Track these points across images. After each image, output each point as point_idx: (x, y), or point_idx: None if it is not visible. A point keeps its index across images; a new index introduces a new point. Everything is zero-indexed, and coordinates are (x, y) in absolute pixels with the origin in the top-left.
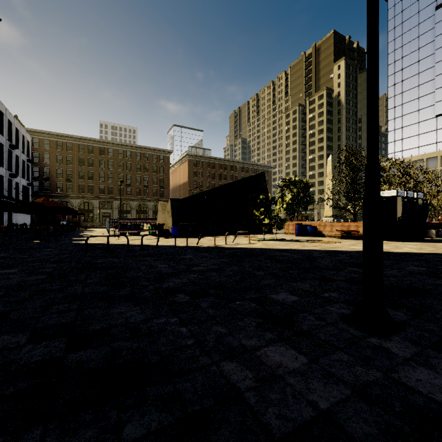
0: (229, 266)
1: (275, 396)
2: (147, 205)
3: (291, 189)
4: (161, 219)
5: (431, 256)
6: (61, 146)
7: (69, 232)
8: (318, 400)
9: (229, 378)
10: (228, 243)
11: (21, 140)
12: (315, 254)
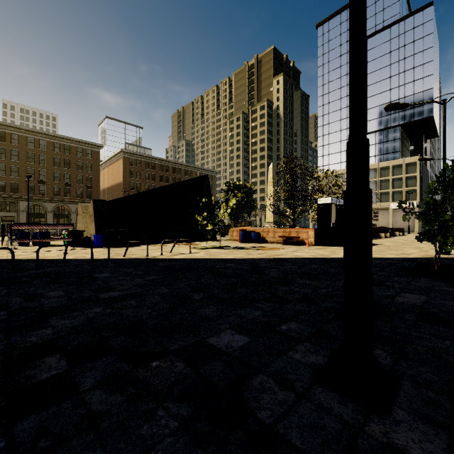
0: (158, 287)
1: None
2: (69, 208)
3: (235, 194)
4: (81, 225)
5: None
6: None
7: None
8: None
9: None
10: (165, 253)
11: None
12: (262, 264)
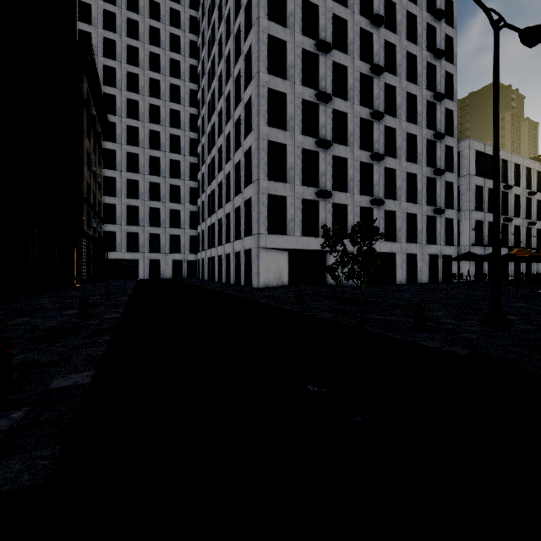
0: None
1: None
2: None
3: None
4: None
5: None
6: None
7: None
8: None
9: None
10: None
11: None
12: None
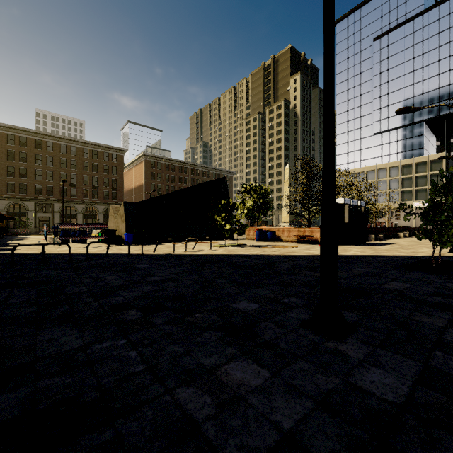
0: (189, 274)
1: (236, 423)
2: (96, 209)
3: (251, 195)
4: (112, 225)
5: (372, 258)
6: None
7: None
8: (282, 420)
9: (185, 408)
10: (189, 250)
11: None
12: (275, 259)
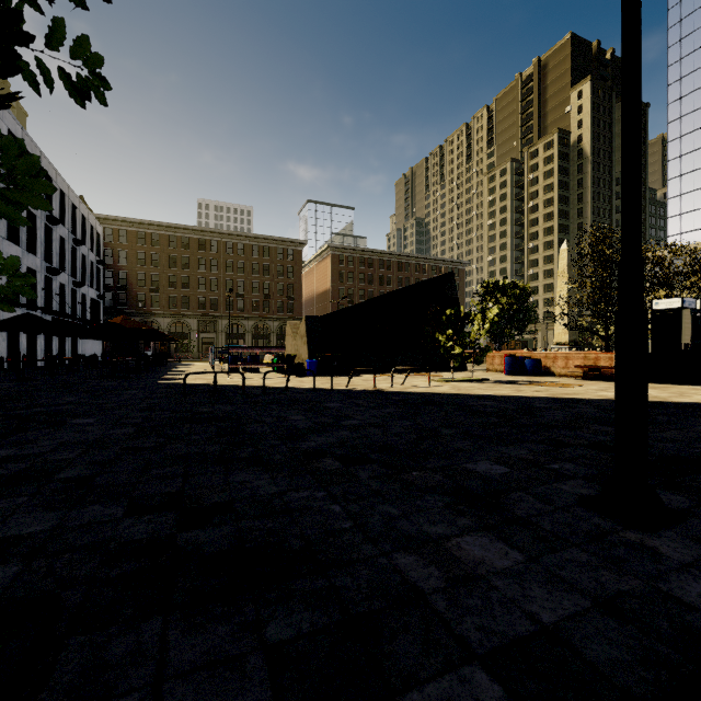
0: (399, 419)
1: (474, 602)
2: (268, 326)
3: (497, 299)
4: (290, 348)
5: None
6: (143, 239)
7: (156, 367)
8: (540, 612)
9: (406, 574)
10: (396, 385)
11: (88, 232)
12: (539, 404)
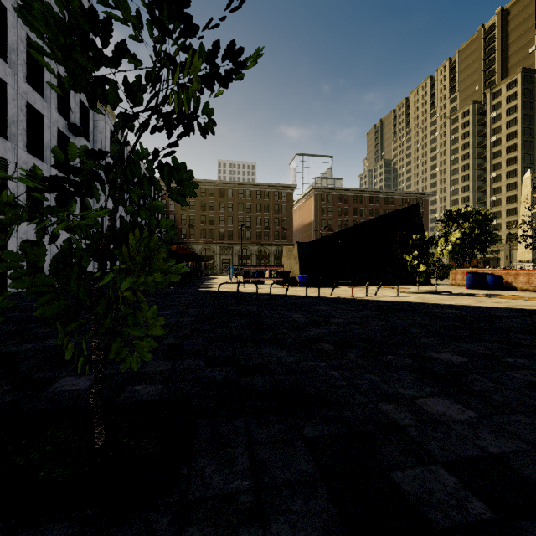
0: (374, 320)
1: (438, 435)
2: (268, 250)
3: (459, 224)
4: (286, 266)
5: None
6: None
7: (194, 279)
8: (488, 446)
9: (388, 415)
10: (369, 295)
11: (152, 189)
12: (498, 313)
